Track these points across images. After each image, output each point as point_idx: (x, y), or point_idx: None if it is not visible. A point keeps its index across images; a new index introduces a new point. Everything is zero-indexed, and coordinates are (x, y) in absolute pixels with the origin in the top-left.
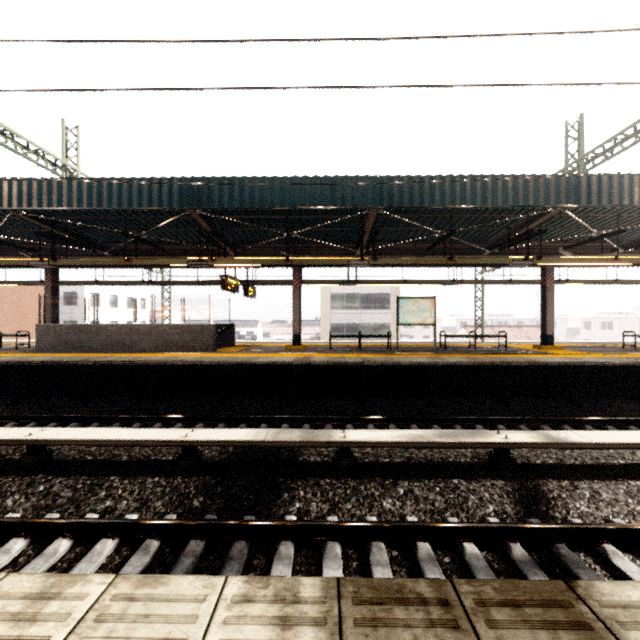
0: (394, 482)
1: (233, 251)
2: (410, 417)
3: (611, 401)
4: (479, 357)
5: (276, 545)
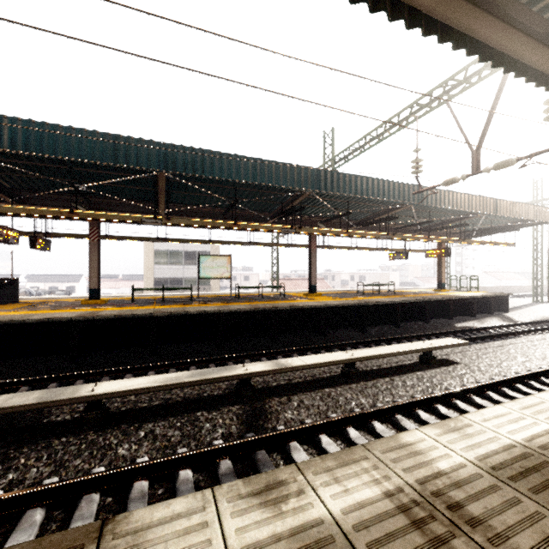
0: (139, 426)
1: (10, 198)
2: (190, 360)
3: (343, 331)
4: (259, 304)
5: None
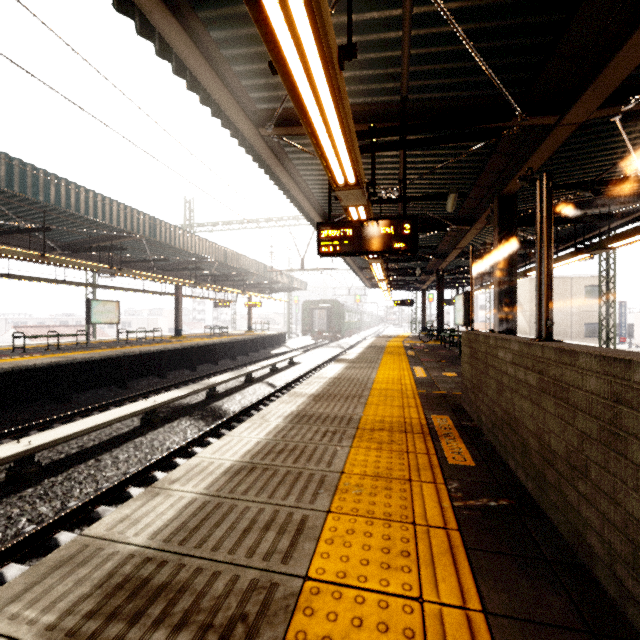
0: (239, 393)
1: None
2: (177, 382)
3: (224, 361)
4: (173, 344)
5: (249, 414)
